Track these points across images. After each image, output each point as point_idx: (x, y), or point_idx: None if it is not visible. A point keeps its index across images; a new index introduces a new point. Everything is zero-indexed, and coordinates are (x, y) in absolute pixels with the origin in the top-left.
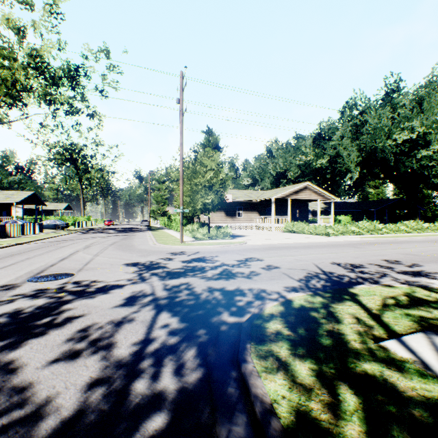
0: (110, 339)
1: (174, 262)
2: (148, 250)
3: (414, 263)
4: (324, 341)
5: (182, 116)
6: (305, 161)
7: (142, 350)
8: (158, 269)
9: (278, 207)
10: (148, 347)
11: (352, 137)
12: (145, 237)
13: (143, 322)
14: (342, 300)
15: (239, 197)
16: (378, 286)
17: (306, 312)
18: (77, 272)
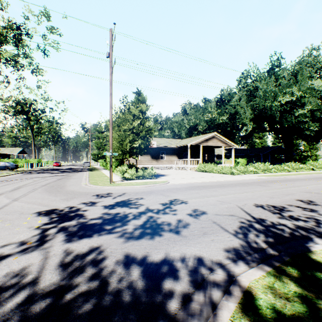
0: None
1: (95, 208)
2: (76, 191)
3: None
4: None
5: (112, 68)
6: (211, 118)
7: None
8: (71, 221)
9: (192, 152)
10: None
11: (247, 99)
12: (81, 177)
13: None
14: None
15: (162, 144)
16: None
17: None
18: None
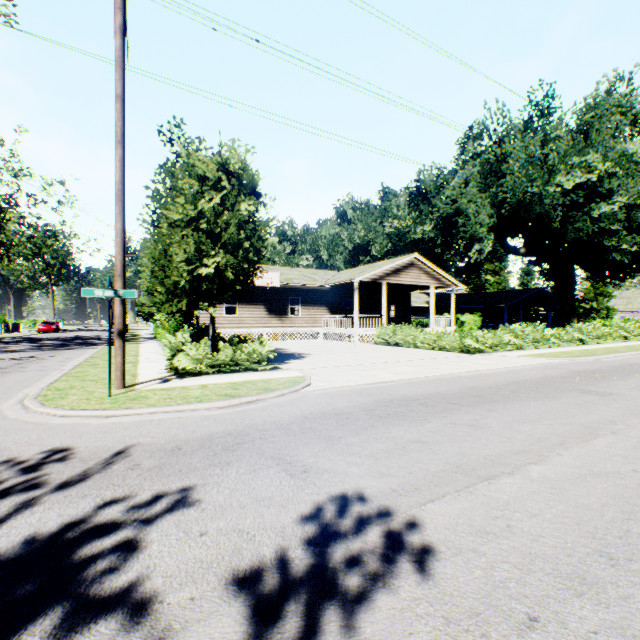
0: None
1: None
2: None
3: None
4: None
5: (121, 13)
6: (399, 228)
7: None
8: None
9: (362, 299)
10: None
11: (483, 183)
12: (62, 363)
13: None
14: None
15: (294, 279)
16: None
17: None
18: None
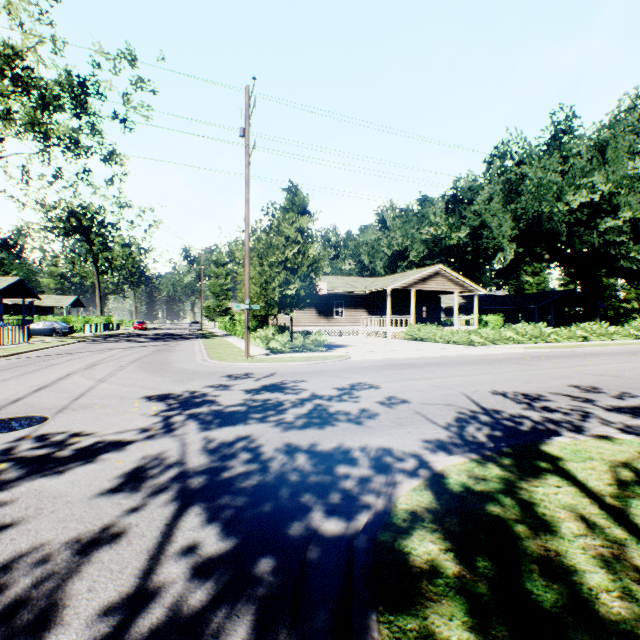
0: (53, 597)
1: (231, 393)
2: (192, 370)
3: (622, 390)
4: (540, 594)
5: (249, 156)
6: (435, 235)
7: (119, 636)
8: (201, 408)
9: (396, 303)
10: (135, 622)
11: (505, 200)
12: (192, 348)
13: (143, 539)
14: (539, 473)
15: (339, 287)
16: (589, 439)
17: (479, 505)
18: (54, 415)
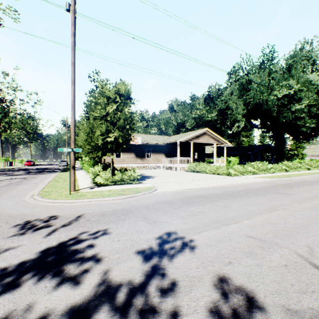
0: None
1: None
2: None
3: None
4: None
5: (74, 27)
6: (199, 115)
7: None
8: None
9: (181, 150)
10: None
11: (239, 94)
12: (42, 180)
13: None
14: None
15: (148, 140)
16: None
17: None
18: None
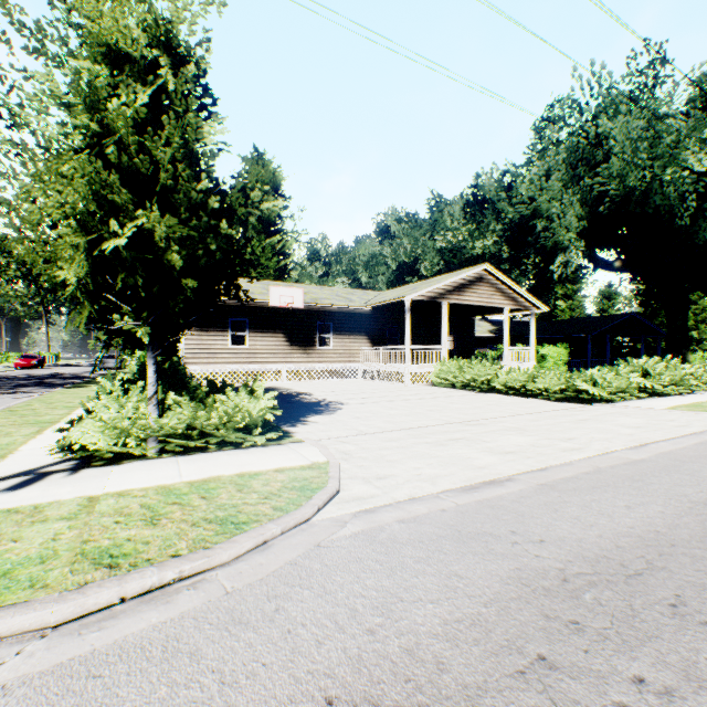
0: None
1: None
2: None
3: None
4: None
5: None
6: (454, 242)
7: None
8: None
9: (412, 326)
10: None
11: (570, 175)
12: None
13: None
14: None
15: (324, 299)
16: None
17: None
18: None
